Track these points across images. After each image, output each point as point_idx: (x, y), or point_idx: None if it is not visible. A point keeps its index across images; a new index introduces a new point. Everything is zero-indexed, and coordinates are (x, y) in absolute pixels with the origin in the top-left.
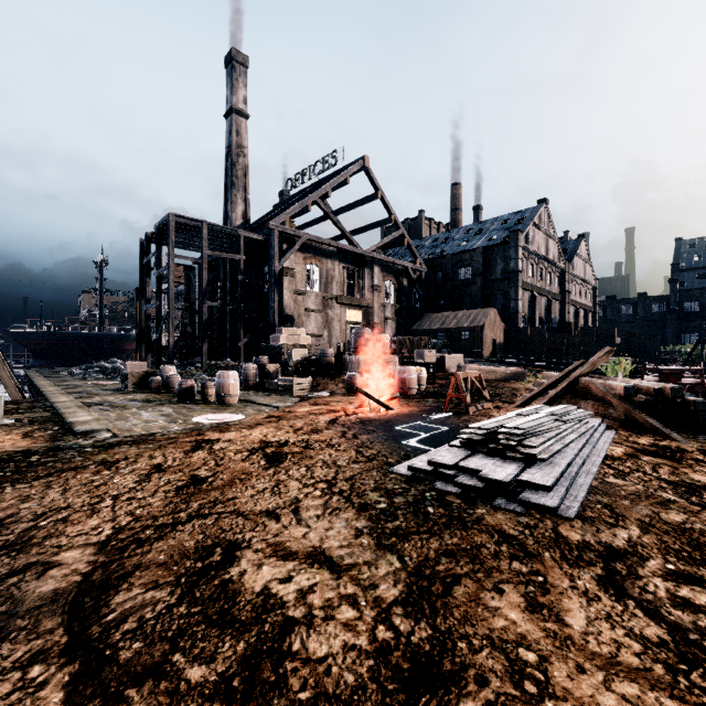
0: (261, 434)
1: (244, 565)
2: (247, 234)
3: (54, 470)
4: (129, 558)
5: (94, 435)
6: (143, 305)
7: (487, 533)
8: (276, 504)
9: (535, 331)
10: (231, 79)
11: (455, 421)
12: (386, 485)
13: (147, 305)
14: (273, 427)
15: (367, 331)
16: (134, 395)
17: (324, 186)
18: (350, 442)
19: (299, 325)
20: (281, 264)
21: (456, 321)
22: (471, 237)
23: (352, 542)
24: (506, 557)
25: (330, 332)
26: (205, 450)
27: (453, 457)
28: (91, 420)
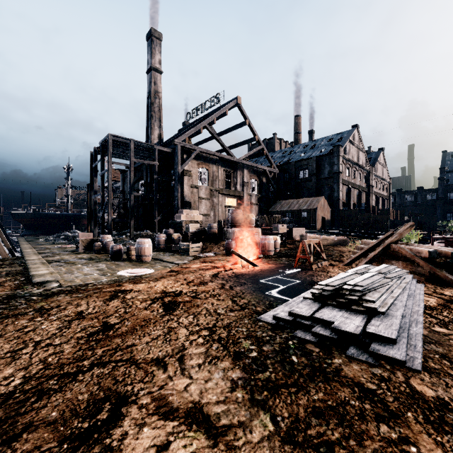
0: (163, 285)
1: (126, 425)
2: (160, 148)
3: (0, 316)
4: (24, 415)
5: (46, 284)
6: (93, 195)
7: (348, 387)
8: (165, 352)
9: (351, 212)
10: (150, 48)
11: (303, 276)
12: (256, 333)
13: (94, 195)
14: (172, 280)
15: (240, 211)
16: (82, 255)
17: (211, 117)
18: (227, 293)
19: (194, 208)
20: (183, 167)
21: (298, 205)
22: (308, 150)
23: (228, 396)
24: (372, 418)
25: (215, 213)
26: (119, 299)
27: (309, 308)
28: (46, 274)
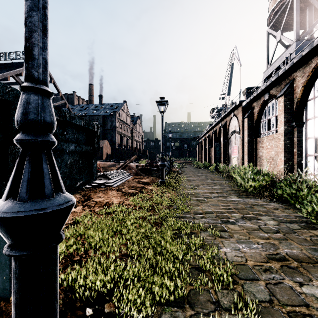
0: None
1: None
2: None
3: None
4: None
5: None
6: None
7: (98, 190)
8: None
9: (122, 150)
10: None
11: None
12: None
13: None
14: None
15: None
16: None
17: (19, 70)
18: None
19: None
20: None
21: None
22: (98, 109)
23: None
24: (101, 191)
25: None
26: None
27: None
28: None
